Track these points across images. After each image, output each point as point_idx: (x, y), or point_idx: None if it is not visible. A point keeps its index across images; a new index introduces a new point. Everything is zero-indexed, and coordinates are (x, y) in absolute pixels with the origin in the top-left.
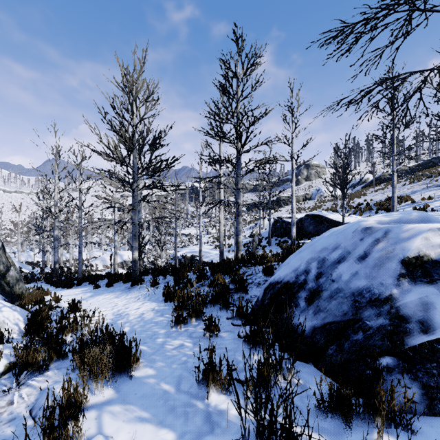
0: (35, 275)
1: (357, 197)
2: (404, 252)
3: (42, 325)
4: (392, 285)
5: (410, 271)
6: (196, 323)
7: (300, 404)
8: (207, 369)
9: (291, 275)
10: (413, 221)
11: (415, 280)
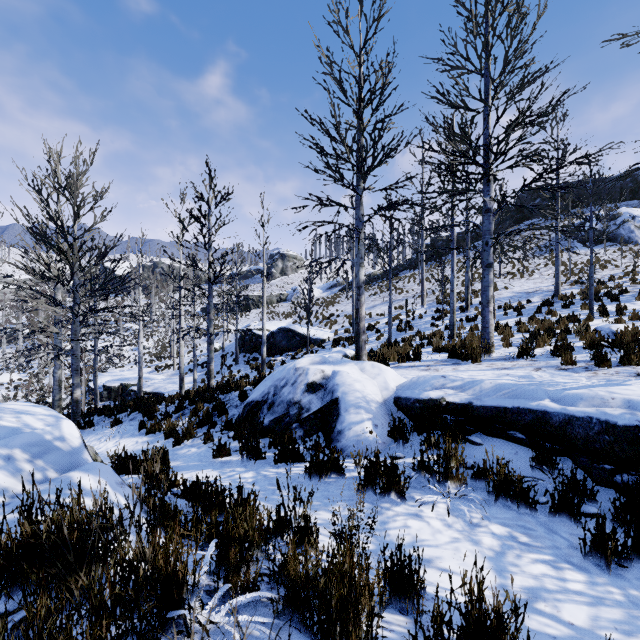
0: None
1: (332, 305)
2: (308, 380)
3: None
4: (301, 396)
5: (308, 389)
6: (191, 440)
7: (263, 449)
8: (218, 448)
9: (260, 396)
10: (319, 362)
11: (309, 392)
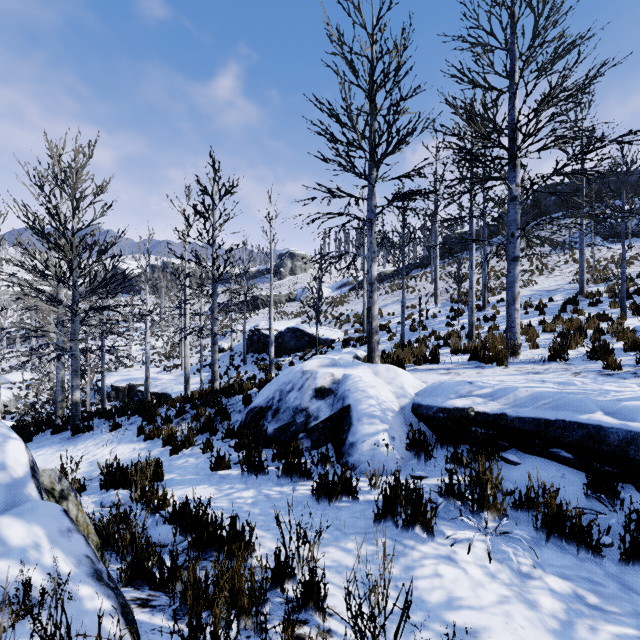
0: None
1: (341, 305)
2: (316, 385)
3: None
4: (309, 402)
5: (316, 394)
6: (190, 449)
7: (266, 462)
8: (217, 460)
9: (264, 401)
10: (328, 365)
11: (318, 398)
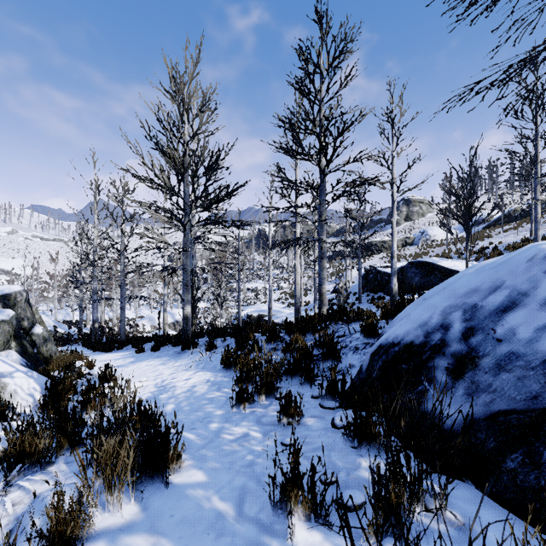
0: (72, 336)
1: (479, 240)
2: None
3: (62, 397)
4: None
5: None
6: (266, 402)
7: None
8: (288, 483)
9: (417, 332)
10: None
11: None
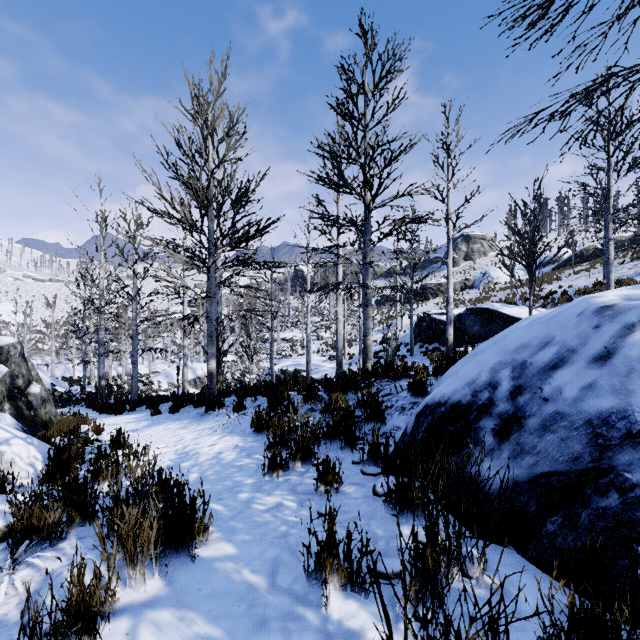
0: (73, 395)
1: (547, 283)
2: None
3: (68, 467)
4: None
5: None
6: (302, 469)
7: (502, 628)
8: (323, 551)
9: (464, 391)
10: None
11: None
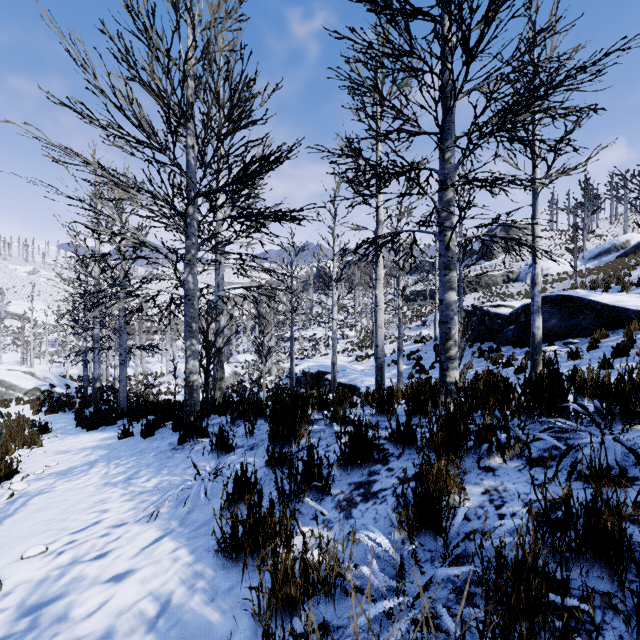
0: (72, 398)
1: (627, 269)
2: None
3: None
4: None
5: None
6: None
7: None
8: None
9: None
10: None
11: None
